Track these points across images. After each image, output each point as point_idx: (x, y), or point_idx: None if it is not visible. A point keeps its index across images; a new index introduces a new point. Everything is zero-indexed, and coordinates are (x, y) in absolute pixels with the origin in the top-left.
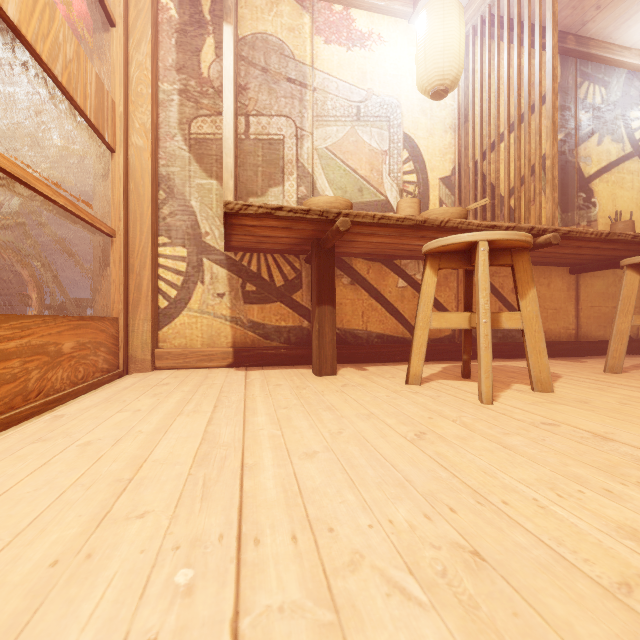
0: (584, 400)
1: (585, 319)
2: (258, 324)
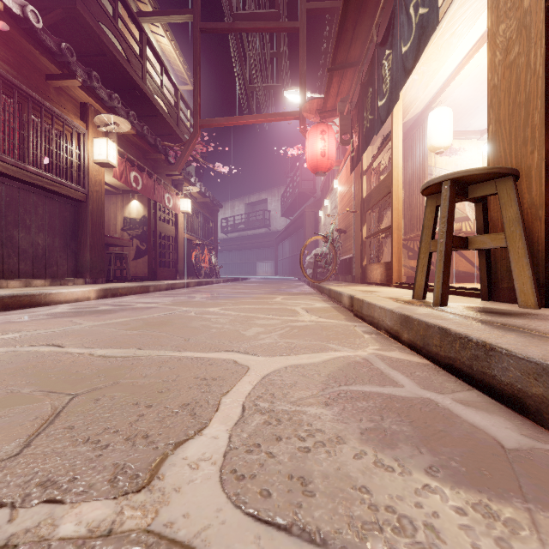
0: None
1: None
2: (413, 267)
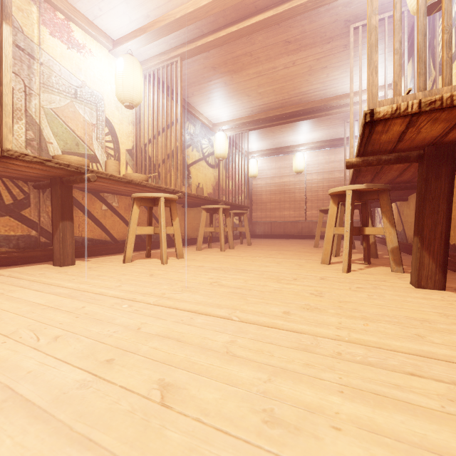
0: (194, 259)
1: (188, 229)
2: None
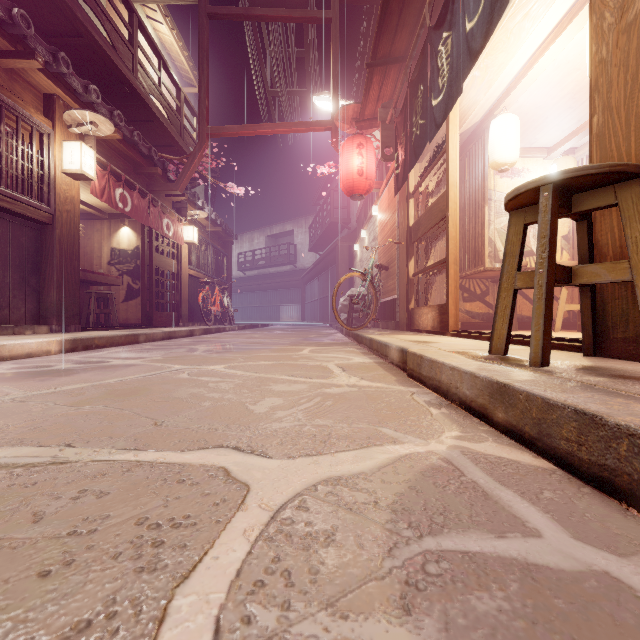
0: None
1: None
2: (469, 311)
